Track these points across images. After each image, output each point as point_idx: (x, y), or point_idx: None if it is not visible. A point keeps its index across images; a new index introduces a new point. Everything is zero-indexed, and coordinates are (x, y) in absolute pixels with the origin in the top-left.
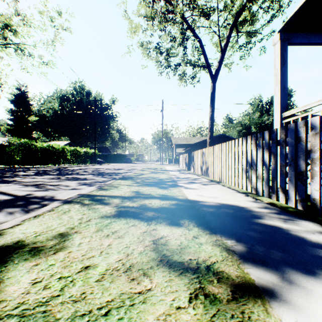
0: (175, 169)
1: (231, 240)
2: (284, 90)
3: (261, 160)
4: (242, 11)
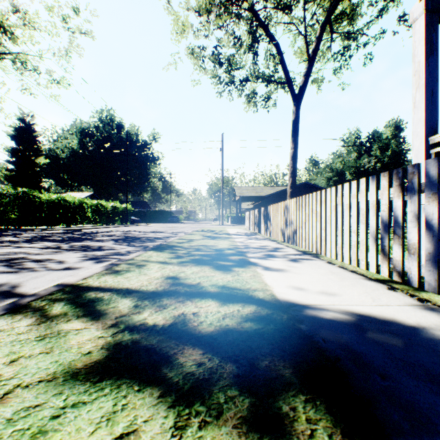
0: (241, 232)
1: None
2: (432, 97)
3: (417, 217)
4: (340, 0)
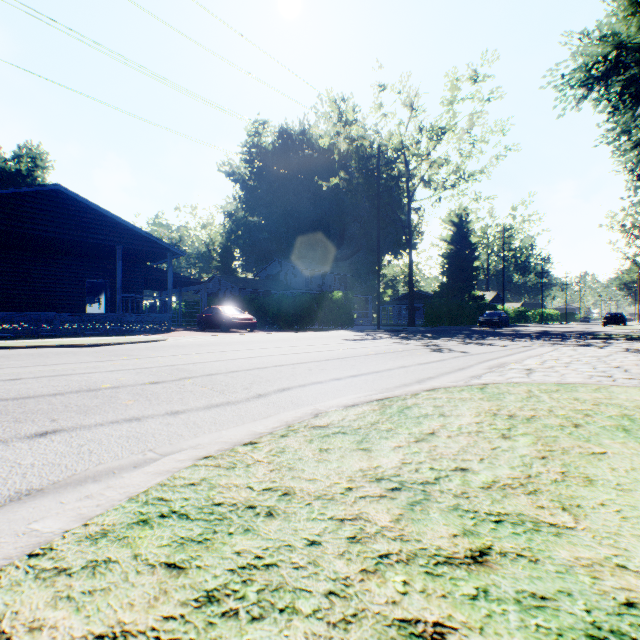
0: None
1: None
2: None
3: None
4: None
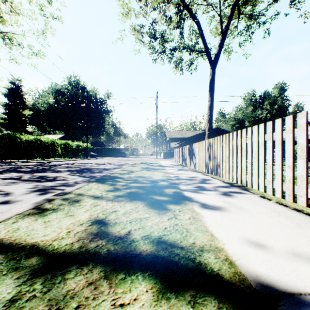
0: (171, 164)
1: None
2: None
3: None
4: None
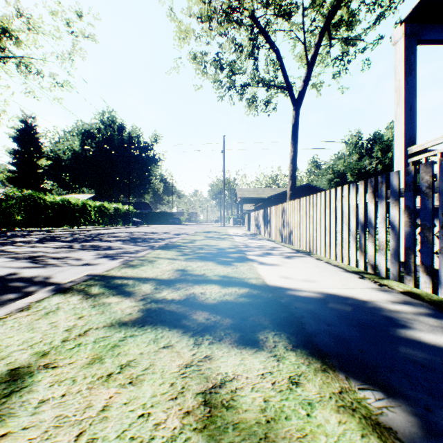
0: (242, 233)
1: (373, 392)
2: (410, 112)
3: (384, 219)
4: (338, 8)
